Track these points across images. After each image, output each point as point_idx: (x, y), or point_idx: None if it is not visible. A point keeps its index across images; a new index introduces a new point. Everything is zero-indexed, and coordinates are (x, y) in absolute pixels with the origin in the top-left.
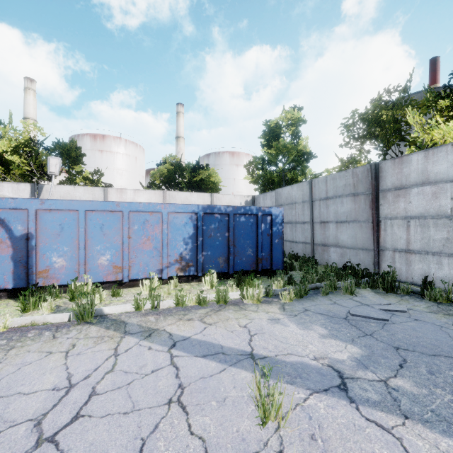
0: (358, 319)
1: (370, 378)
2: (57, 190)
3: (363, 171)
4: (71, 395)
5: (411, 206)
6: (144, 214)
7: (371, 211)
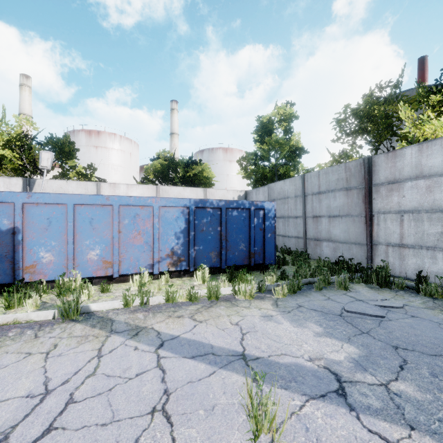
0: (353, 316)
1: (370, 381)
2: (50, 184)
3: (356, 165)
4: (45, 403)
5: (405, 200)
6: (134, 208)
7: (364, 206)
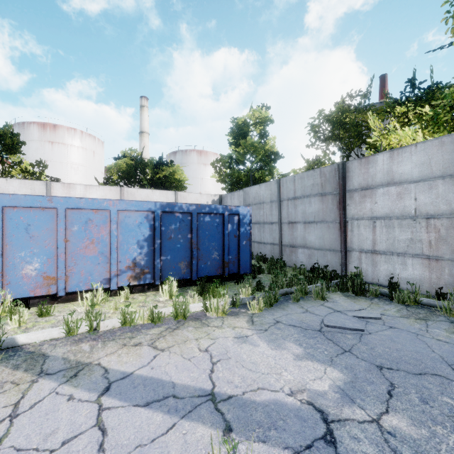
0: (333, 330)
1: (360, 418)
2: None
3: (331, 171)
4: None
5: (377, 206)
6: (86, 211)
7: (338, 212)
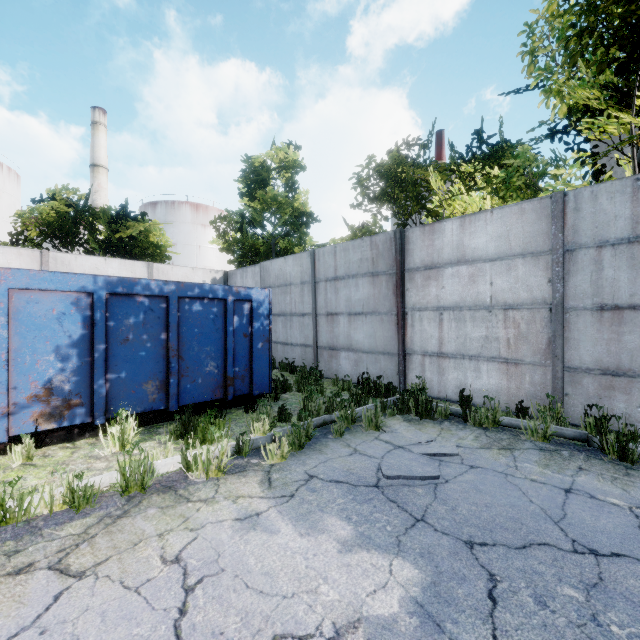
0: (396, 483)
1: None
2: None
3: (385, 241)
4: None
5: (445, 292)
6: None
7: (395, 299)
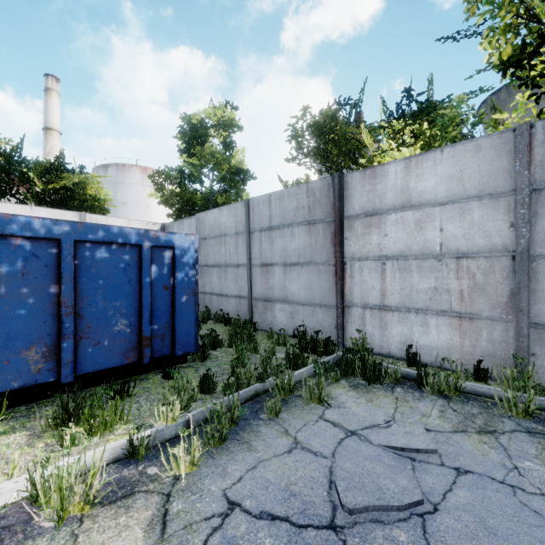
0: (362, 517)
1: None
2: None
3: (322, 187)
4: None
5: (387, 240)
6: None
7: (333, 249)
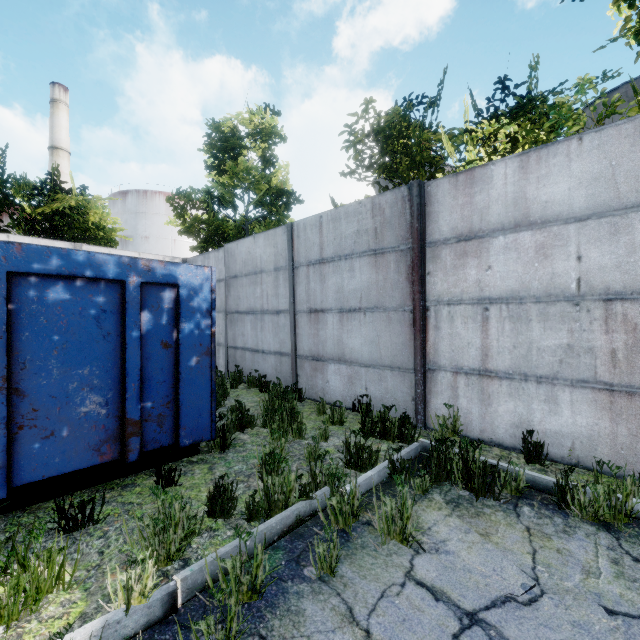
0: None
1: None
2: None
3: (394, 201)
4: None
5: (492, 275)
6: None
7: (410, 288)
